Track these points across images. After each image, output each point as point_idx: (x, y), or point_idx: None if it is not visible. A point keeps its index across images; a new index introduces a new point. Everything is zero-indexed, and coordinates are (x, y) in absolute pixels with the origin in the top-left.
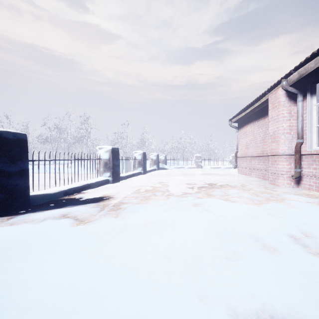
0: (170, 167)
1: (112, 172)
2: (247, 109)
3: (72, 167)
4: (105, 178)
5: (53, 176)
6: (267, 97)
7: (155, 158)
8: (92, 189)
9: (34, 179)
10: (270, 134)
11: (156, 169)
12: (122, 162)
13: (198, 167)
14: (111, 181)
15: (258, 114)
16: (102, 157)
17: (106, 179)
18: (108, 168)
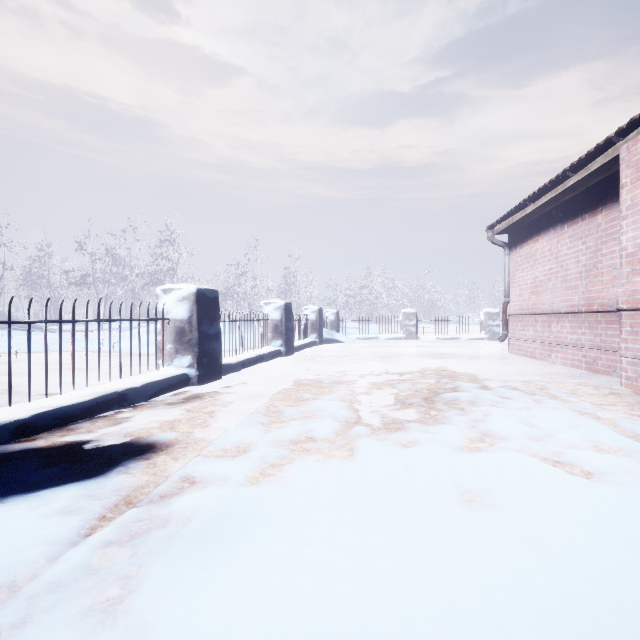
0: (348, 338)
1: (199, 355)
2: (543, 194)
3: (124, 338)
4: (180, 370)
5: (68, 361)
6: (612, 155)
7: (314, 318)
8: (131, 405)
9: (13, 370)
10: (628, 252)
11: (317, 343)
12: (240, 327)
13: (410, 338)
14: (195, 379)
15: (574, 206)
16: (172, 314)
17: (181, 374)
18: (187, 345)
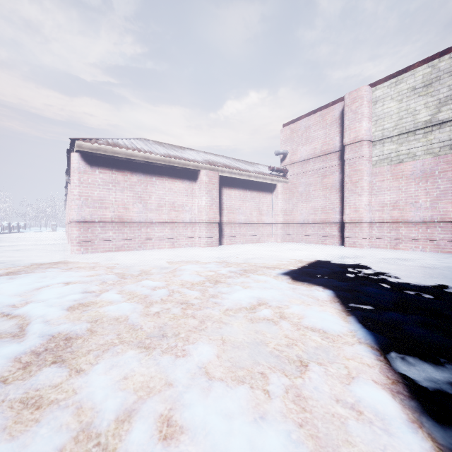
0: (29, 231)
1: None
2: None
3: None
4: None
5: None
6: None
7: (17, 225)
8: None
9: None
10: None
11: (17, 232)
12: None
13: (54, 231)
14: None
15: None
16: None
17: None
18: None
